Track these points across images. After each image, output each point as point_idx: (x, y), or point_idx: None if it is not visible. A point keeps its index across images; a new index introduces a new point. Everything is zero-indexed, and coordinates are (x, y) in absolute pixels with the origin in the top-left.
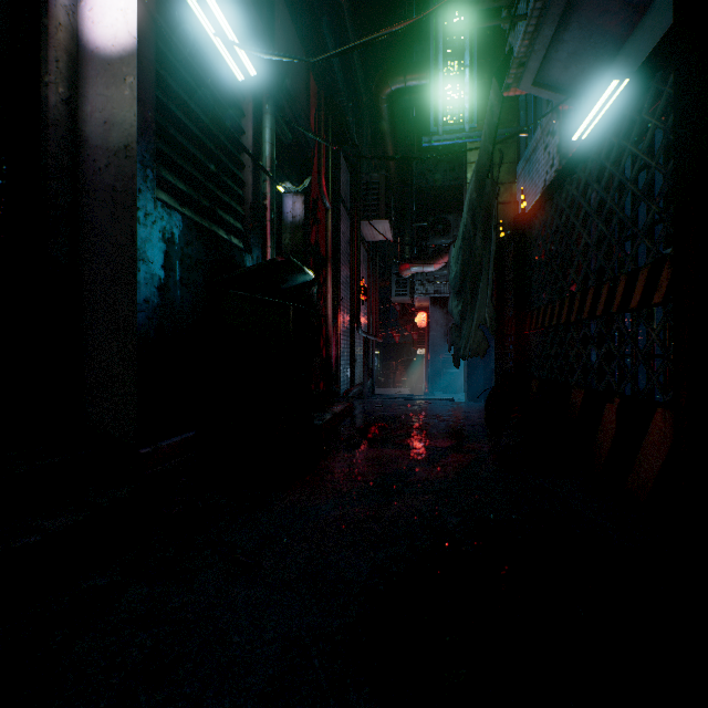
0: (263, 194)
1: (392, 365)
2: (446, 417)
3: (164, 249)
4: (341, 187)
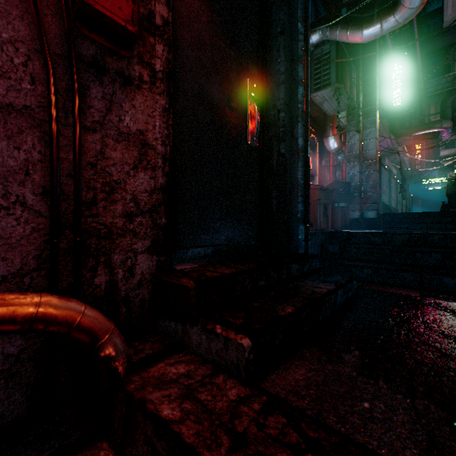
0: None
1: None
2: None
3: None
4: None
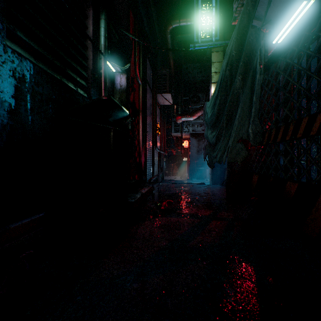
0: (100, 66)
1: (171, 165)
2: (203, 194)
3: (14, 84)
4: (147, 75)
